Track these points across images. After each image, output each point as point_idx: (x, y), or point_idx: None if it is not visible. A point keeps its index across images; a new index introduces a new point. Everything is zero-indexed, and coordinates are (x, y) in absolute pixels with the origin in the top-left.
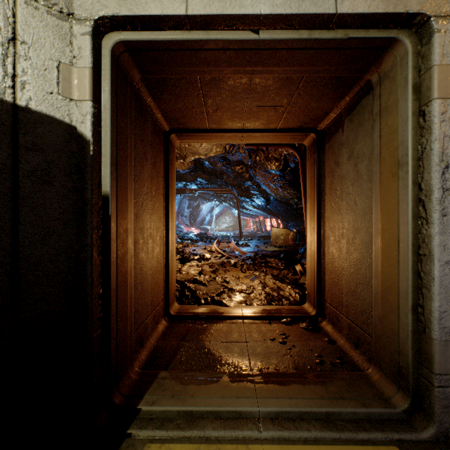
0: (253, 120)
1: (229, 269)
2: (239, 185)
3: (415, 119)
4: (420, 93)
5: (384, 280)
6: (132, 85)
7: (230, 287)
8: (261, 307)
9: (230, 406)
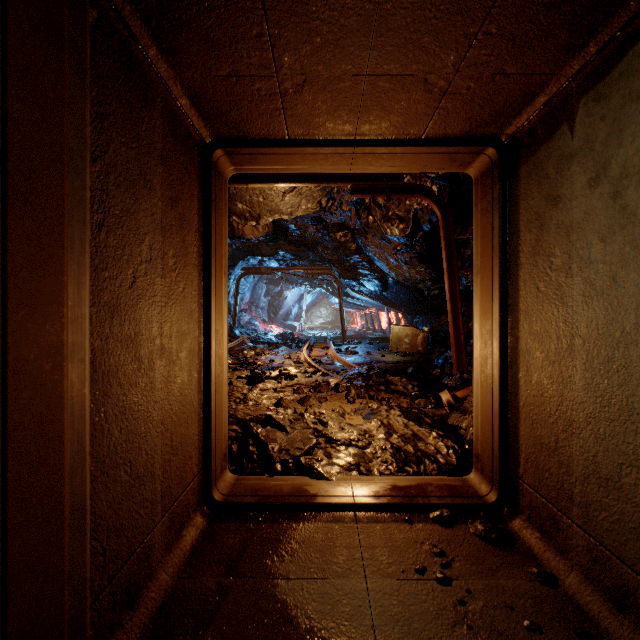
0: (377, 116)
1: (327, 396)
2: (341, 262)
3: None
4: None
5: None
6: None
7: (329, 435)
8: (388, 481)
9: None
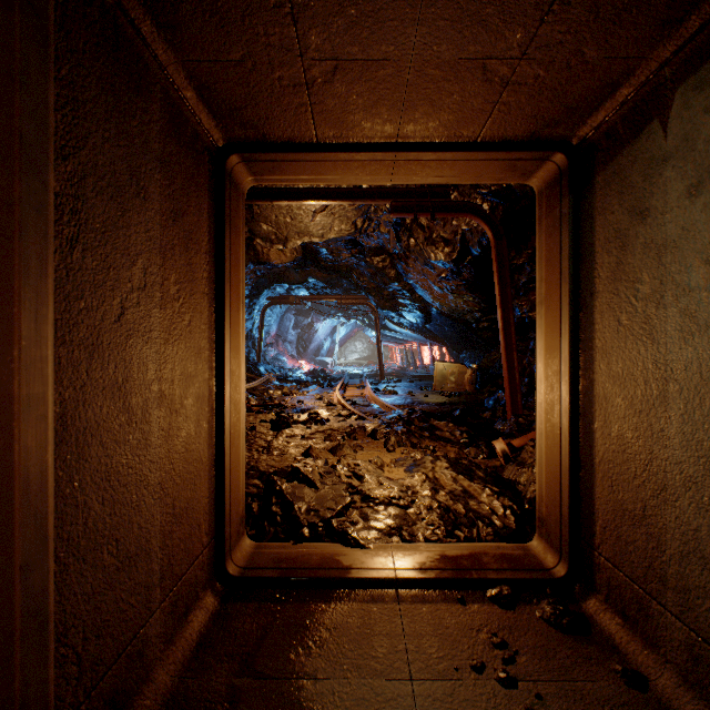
0: (423, 113)
1: (363, 444)
2: (379, 290)
3: None
4: None
5: None
6: None
7: (365, 492)
8: (435, 549)
9: None
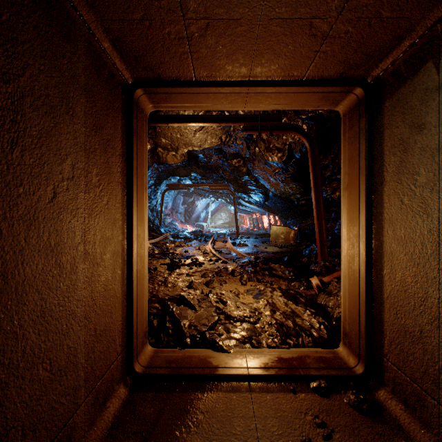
0: (268, 59)
1: (226, 279)
2: (236, 180)
3: None
4: None
5: None
6: None
7: (227, 312)
8: (274, 353)
9: None
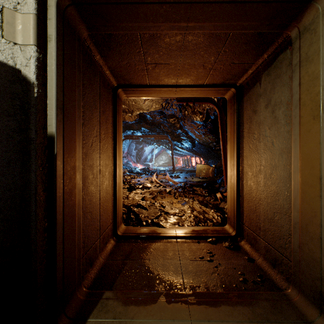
0: (185, 77)
1: (165, 196)
2: (172, 133)
3: None
4: None
5: (304, 212)
6: (80, 40)
7: (166, 211)
8: (190, 228)
9: None
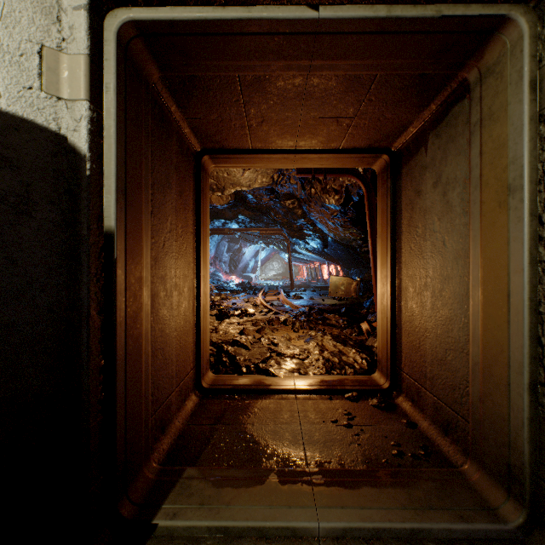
0: (309, 137)
1: (278, 328)
2: (290, 224)
3: (533, 127)
4: (540, 92)
5: (486, 346)
6: (148, 85)
7: (279, 351)
8: (318, 377)
9: (280, 519)
